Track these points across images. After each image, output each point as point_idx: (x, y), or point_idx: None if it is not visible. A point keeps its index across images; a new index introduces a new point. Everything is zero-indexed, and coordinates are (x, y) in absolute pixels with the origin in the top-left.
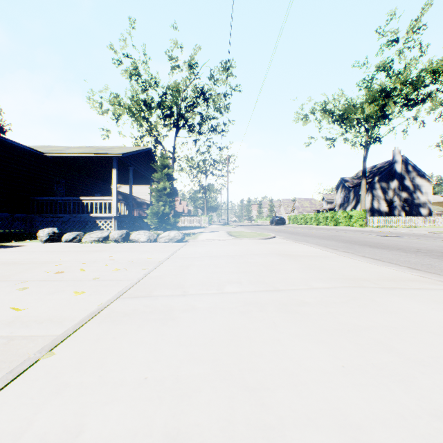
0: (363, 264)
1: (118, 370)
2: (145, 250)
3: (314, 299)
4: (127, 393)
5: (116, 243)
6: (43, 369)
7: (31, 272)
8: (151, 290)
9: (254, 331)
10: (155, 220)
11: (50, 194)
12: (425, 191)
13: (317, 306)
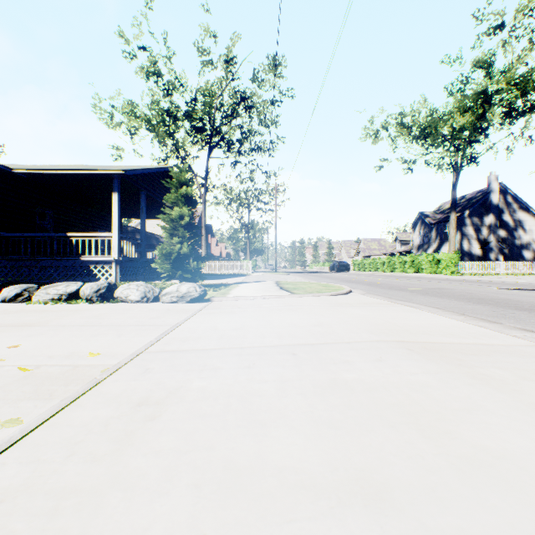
0: None
1: None
2: (116, 324)
3: None
4: None
5: (89, 303)
6: None
7: None
8: None
9: None
10: (167, 265)
11: (28, 230)
12: (529, 228)
13: None
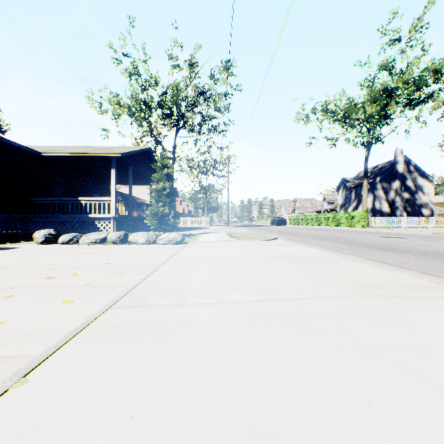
0: (371, 268)
1: (100, 405)
2: (143, 253)
3: (325, 310)
4: (106, 440)
5: (114, 245)
6: (10, 403)
7: (20, 277)
8: (146, 298)
9: (260, 352)
10: (154, 221)
11: (48, 195)
12: (427, 191)
13: (329, 319)
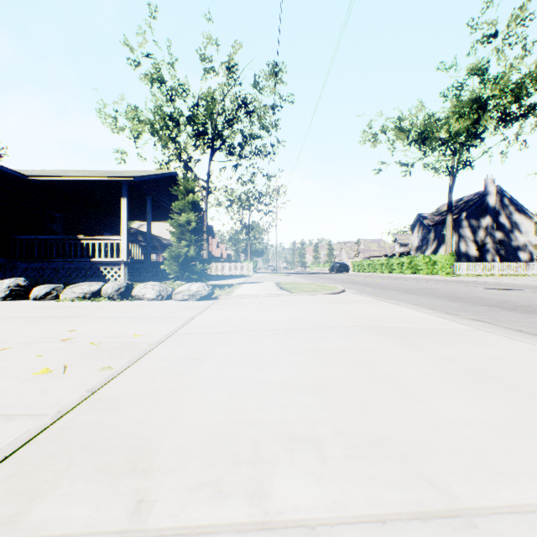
0: None
1: None
2: (143, 316)
3: None
4: None
5: (110, 301)
6: None
7: None
8: (42, 484)
9: None
10: (175, 267)
11: (40, 233)
12: (525, 230)
13: None
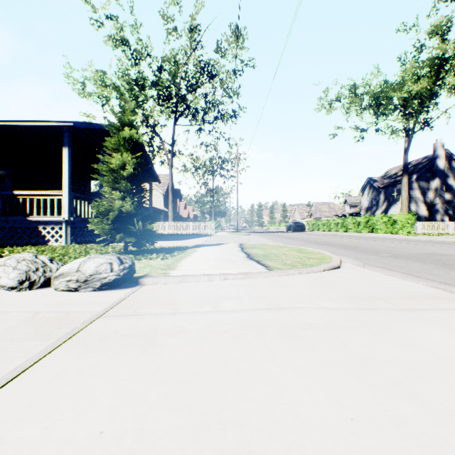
0: None
1: None
2: None
3: None
4: None
5: None
6: None
7: None
8: None
9: None
10: (106, 226)
11: None
12: None
13: None
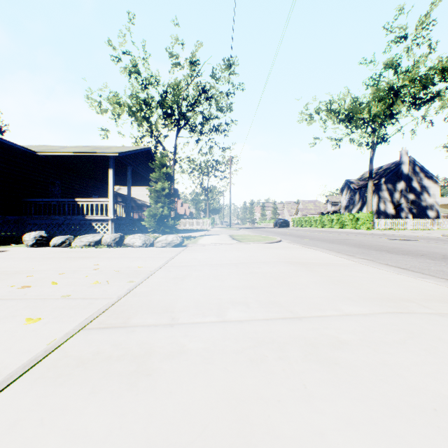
0: (391, 275)
1: None
2: (138, 257)
3: (354, 335)
4: None
5: (109, 248)
6: None
7: None
8: (129, 315)
9: (275, 409)
10: (153, 223)
11: (44, 196)
12: (432, 193)
13: (362, 349)
